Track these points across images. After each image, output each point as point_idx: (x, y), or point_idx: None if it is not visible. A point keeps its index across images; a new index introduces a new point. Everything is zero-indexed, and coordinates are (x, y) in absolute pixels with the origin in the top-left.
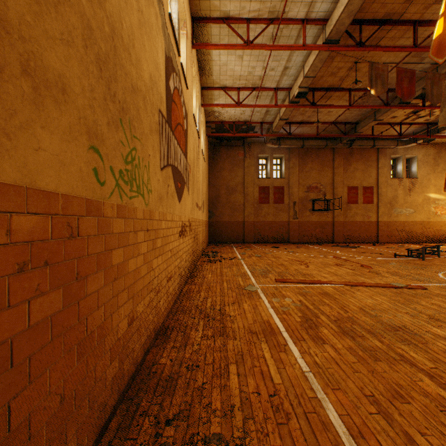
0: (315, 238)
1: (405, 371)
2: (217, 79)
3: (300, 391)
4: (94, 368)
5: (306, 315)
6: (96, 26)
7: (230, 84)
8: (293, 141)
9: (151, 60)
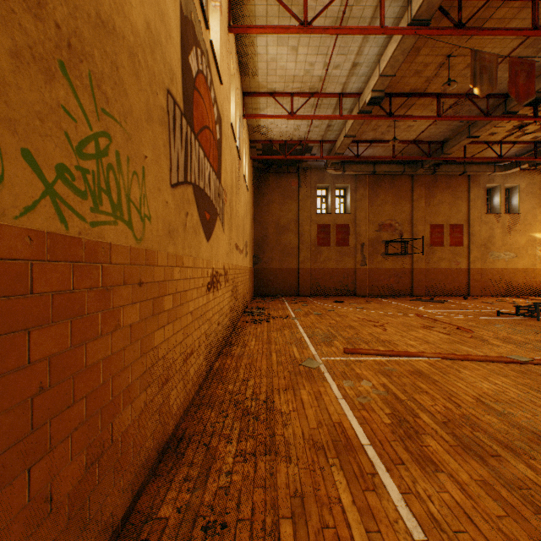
0: (389, 290)
1: None
2: (263, 80)
3: None
4: None
5: (397, 411)
6: None
7: (280, 88)
8: (360, 166)
9: None
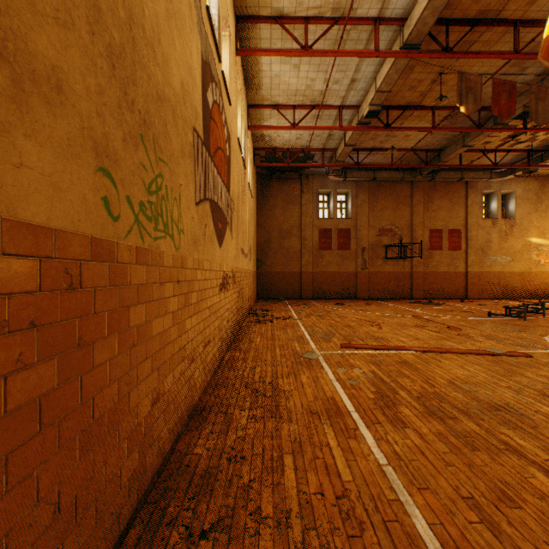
0: (389, 293)
1: (512, 465)
2: (267, 94)
3: (376, 491)
4: (104, 465)
5: (381, 390)
6: (107, 7)
7: (283, 101)
8: (361, 172)
9: (183, 62)
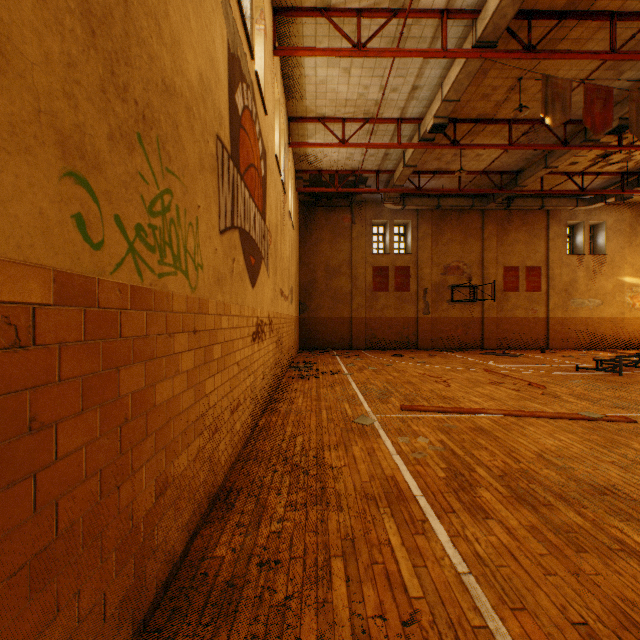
0: (455, 342)
1: (632, 573)
2: (311, 104)
3: (455, 613)
4: (76, 595)
5: (453, 466)
6: None
7: (331, 113)
8: (423, 199)
9: (202, 49)
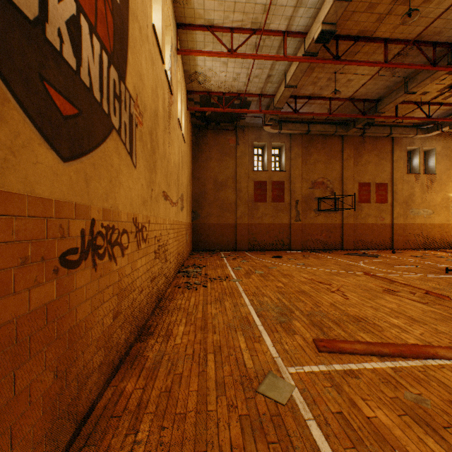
0: (321, 244)
1: None
2: (199, 7)
3: None
4: None
5: None
6: None
7: (219, 20)
8: (296, 125)
9: None
